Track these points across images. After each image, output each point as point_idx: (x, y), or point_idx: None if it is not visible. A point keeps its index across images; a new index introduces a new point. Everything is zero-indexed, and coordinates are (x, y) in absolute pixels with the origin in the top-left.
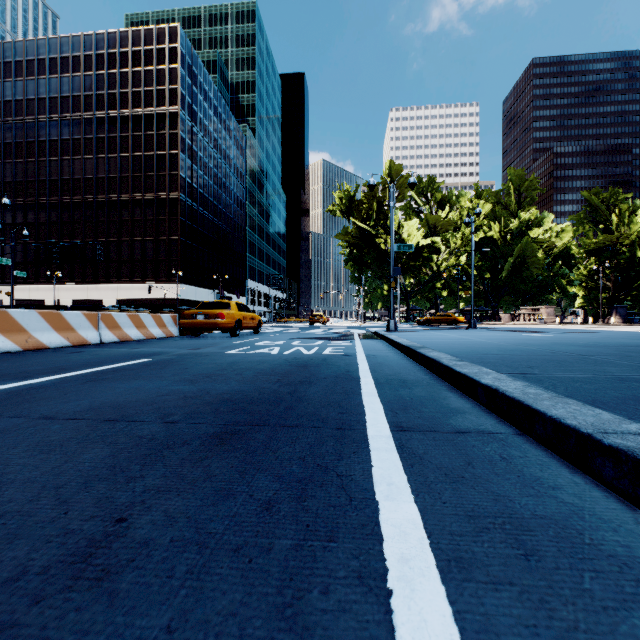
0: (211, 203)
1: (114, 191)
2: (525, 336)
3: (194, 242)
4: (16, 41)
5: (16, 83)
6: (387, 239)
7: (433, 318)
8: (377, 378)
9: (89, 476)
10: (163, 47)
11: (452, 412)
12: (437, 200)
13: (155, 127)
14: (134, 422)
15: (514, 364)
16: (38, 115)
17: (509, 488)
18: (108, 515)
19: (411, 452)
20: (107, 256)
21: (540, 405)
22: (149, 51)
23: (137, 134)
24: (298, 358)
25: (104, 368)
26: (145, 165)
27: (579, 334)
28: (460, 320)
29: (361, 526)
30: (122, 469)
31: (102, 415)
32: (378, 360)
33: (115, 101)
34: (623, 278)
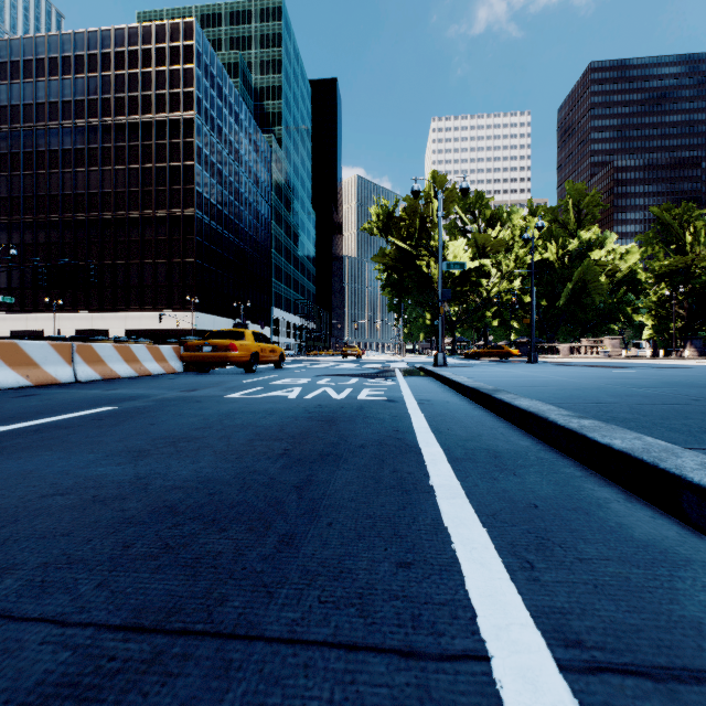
0: (232, 221)
1: (122, 207)
2: (612, 373)
3: (212, 265)
4: (12, 39)
5: (12, 86)
6: (430, 261)
7: (483, 351)
8: (448, 447)
9: None
10: (177, 45)
11: (658, 561)
12: (486, 218)
13: (168, 135)
14: None
15: (674, 424)
16: (36, 122)
17: None
18: None
19: None
20: (114, 281)
21: None
22: (161, 49)
23: (148, 143)
24: (323, 406)
25: (27, 424)
26: (157, 178)
27: (675, 370)
28: (514, 353)
29: None
30: None
31: None
32: (437, 409)
33: (123, 106)
34: (698, 305)
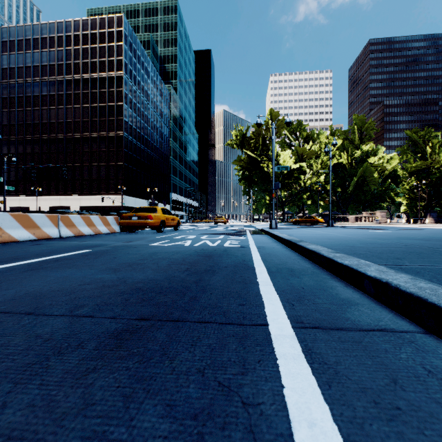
0: (146, 139)
1: (78, 131)
2: (373, 232)
3: (134, 166)
4: (10, 27)
5: (10, 56)
6: (269, 164)
7: (301, 219)
8: (269, 267)
9: None
10: (112, 30)
11: (345, 304)
12: (303, 137)
13: (107, 86)
14: (42, 316)
15: (382, 255)
16: (25, 78)
17: None
18: None
19: (322, 361)
20: (73, 176)
21: None
22: (102, 33)
23: (94, 91)
24: (205, 249)
25: (49, 258)
26: (100, 113)
27: (411, 231)
28: (320, 221)
29: None
30: None
31: (17, 307)
32: (267, 251)
33: (79, 68)
34: (434, 191)
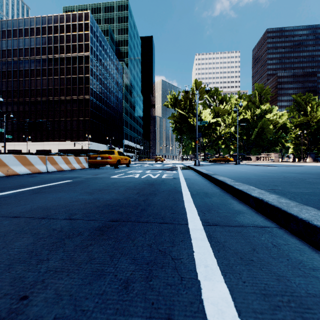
0: (105, 101)
1: (57, 95)
2: (266, 168)
3: (97, 121)
4: (8, 20)
5: (8, 41)
6: (194, 119)
7: (217, 159)
8: (191, 191)
9: (14, 259)
10: (81, 23)
11: (236, 213)
12: (219, 99)
13: (77, 63)
14: (52, 219)
15: (266, 184)
16: (19, 57)
17: (284, 269)
18: (16, 293)
19: (216, 241)
20: (53, 128)
21: (292, 211)
22: (74, 25)
23: (68, 66)
24: (149, 180)
25: (45, 185)
26: (72, 82)
27: (293, 167)
28: (231, 160)
29: (190, 304)
30: (36, 253)
31: (35, 214)
32: (191, 181)
33: (57, 50)
34: (313, 139)
